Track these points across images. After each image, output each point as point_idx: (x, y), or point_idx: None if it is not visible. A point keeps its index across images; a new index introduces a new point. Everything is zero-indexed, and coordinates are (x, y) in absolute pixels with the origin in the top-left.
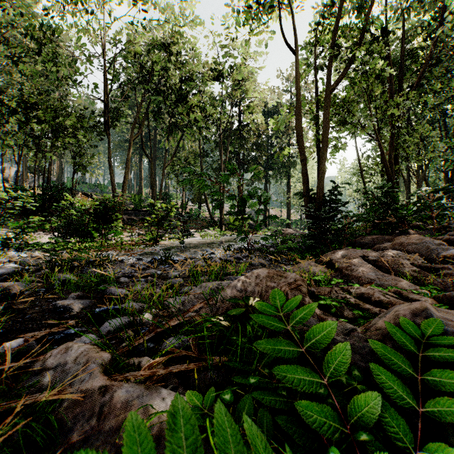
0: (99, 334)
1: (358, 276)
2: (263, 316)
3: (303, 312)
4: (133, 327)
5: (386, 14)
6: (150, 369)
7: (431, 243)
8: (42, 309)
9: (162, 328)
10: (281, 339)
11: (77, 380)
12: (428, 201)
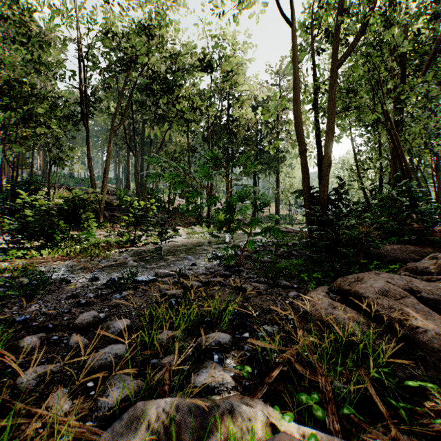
0: None
1: (431, 344)
2: None
3: None
4: None
5: None
6: None
7: None
8: None
9: None
10: None
11: None
12: None
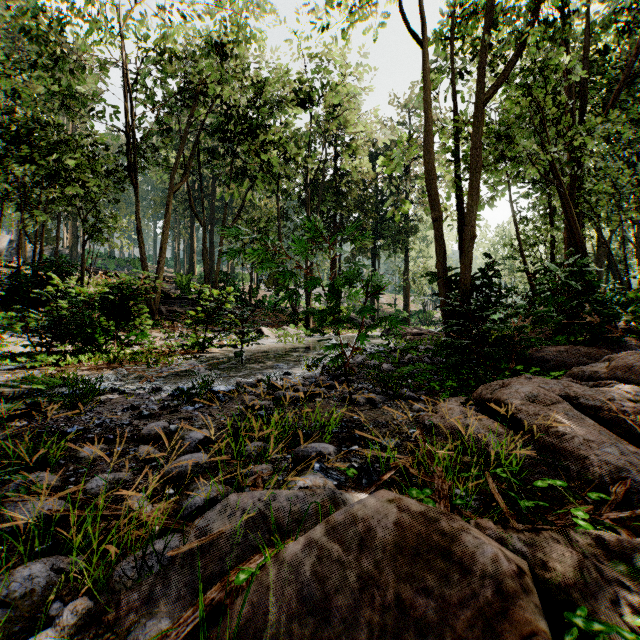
0: None
1: (578, 452)
2: None
3: None
4: None
5: None
6: None
7: None
8: None
9: None
10: None
11: None
12: None
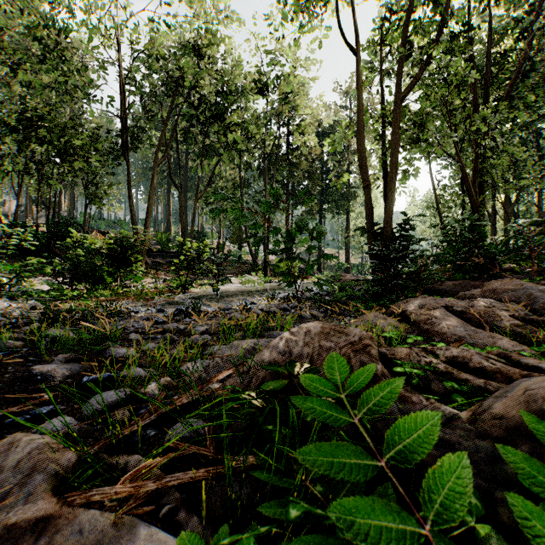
0: (81, 415)
1: (441, 332)
2: (313, 400)
3: (380, 394)
4: (131, 404)
5: (469, 8)
6: (132, 481)
7: (534, 290)
8: (15, 377)
9: (168, 408)
10: (343, 443)
11: (7, 504)
12: (526, 236)
